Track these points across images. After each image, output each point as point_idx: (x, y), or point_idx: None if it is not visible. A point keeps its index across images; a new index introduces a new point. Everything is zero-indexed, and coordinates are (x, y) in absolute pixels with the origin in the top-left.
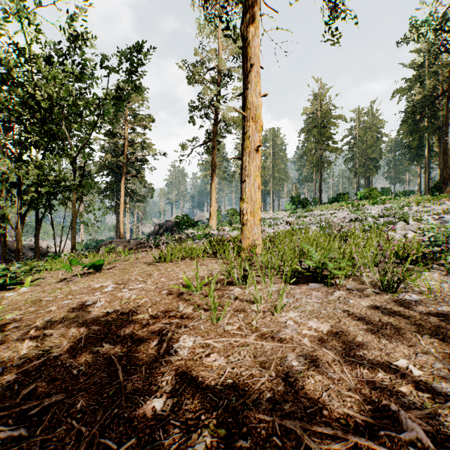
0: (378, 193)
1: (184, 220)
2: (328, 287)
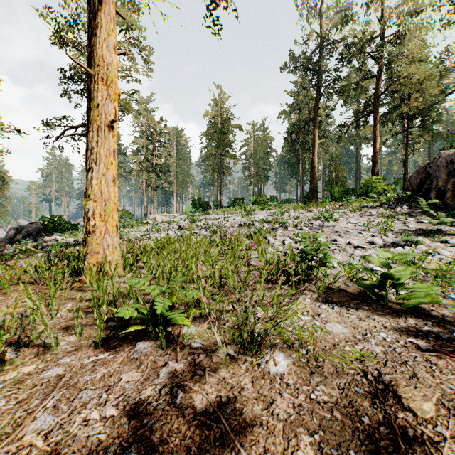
0: (267, 199)
1: (54, 222)
2: (163, 349)
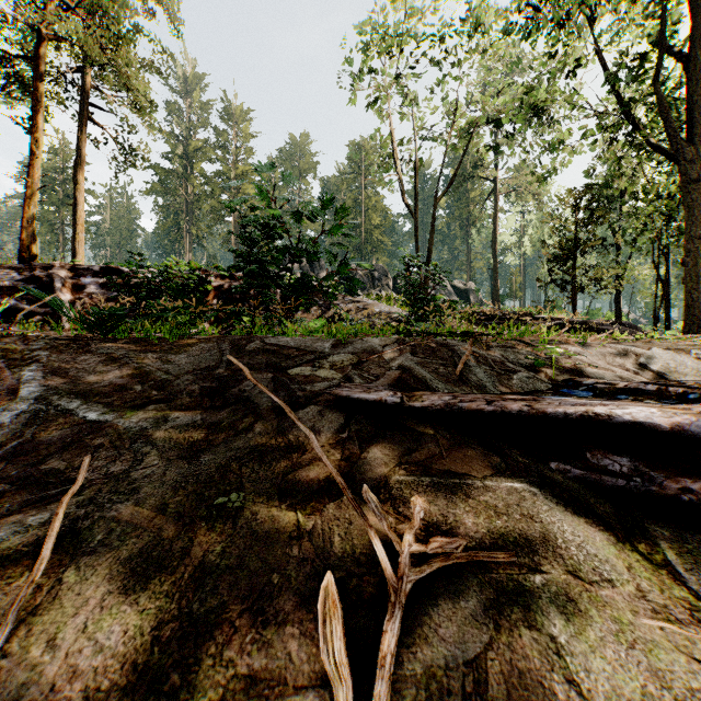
0: None
1: None
2: None
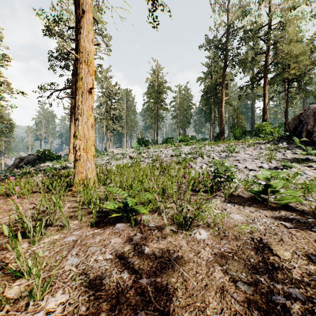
0: (189, 138)
1: (45, 154)
2: (132, 227)
